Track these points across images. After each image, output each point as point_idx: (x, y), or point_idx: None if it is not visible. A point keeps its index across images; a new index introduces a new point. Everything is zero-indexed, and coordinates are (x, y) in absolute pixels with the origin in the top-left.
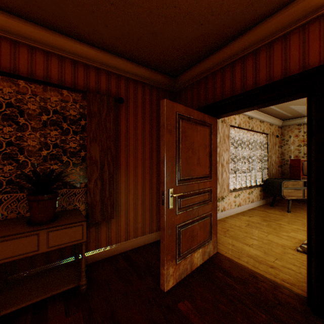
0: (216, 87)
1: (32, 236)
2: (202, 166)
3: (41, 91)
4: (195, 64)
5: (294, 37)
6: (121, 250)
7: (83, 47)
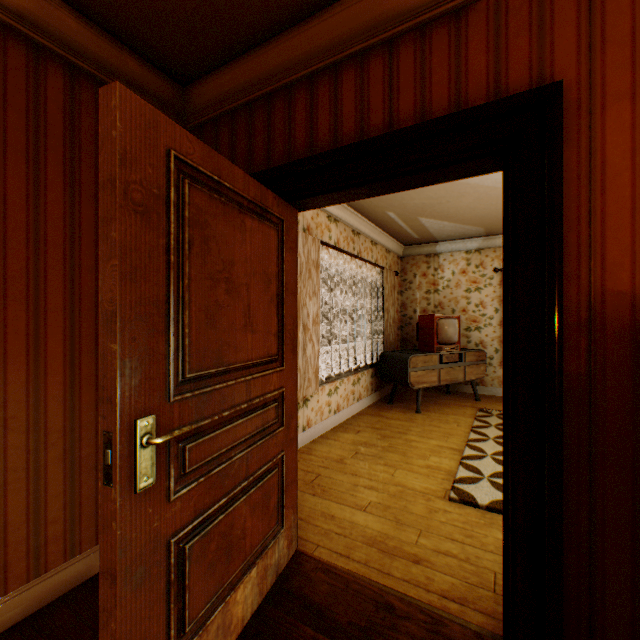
0: (297, 125)
1: None
2: (260, 333)
3: None
4: (240, 52)
5: (478, 21)
6: None
7: None
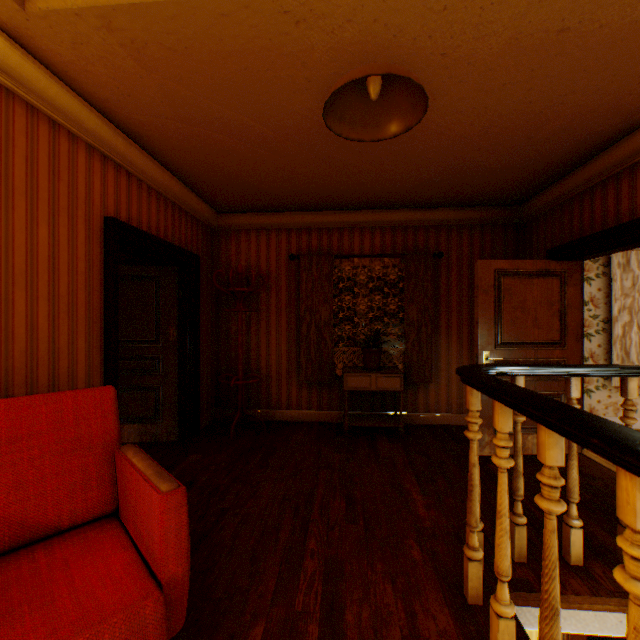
0: (572, 219)
1: (366, 377)
2: (543, 329)
3: (368, 262)
4: (542, 189)
5: None
6: (440, 422)
7: (401, 213)
